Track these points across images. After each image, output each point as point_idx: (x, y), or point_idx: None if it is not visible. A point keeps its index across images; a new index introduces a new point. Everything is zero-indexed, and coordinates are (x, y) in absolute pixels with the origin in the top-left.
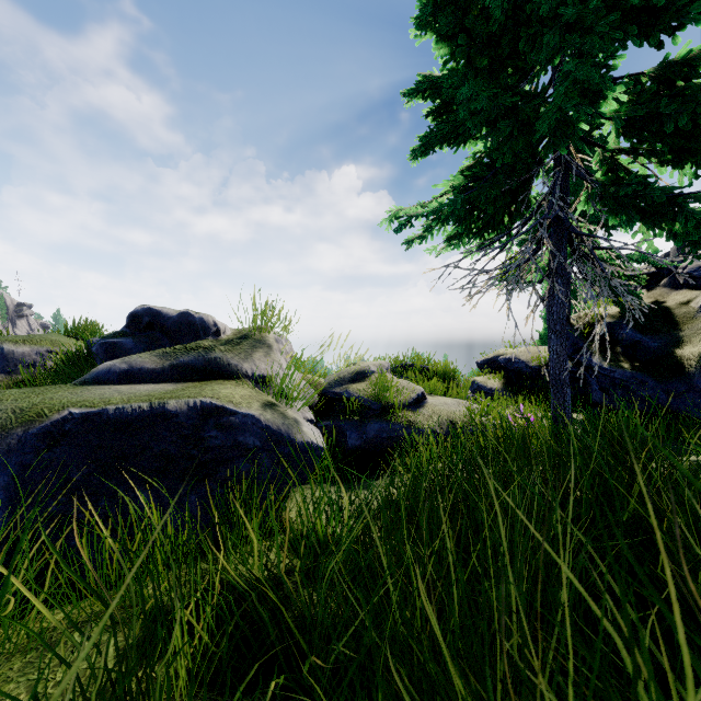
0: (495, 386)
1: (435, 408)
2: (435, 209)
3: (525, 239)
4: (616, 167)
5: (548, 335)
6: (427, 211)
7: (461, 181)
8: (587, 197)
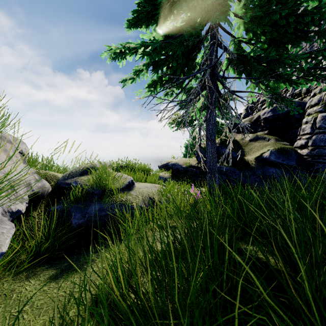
0: (168, 177)
1: (140, 190)
2: (141, 42)
3: (182, 104)
4: (239, 50)
5: (206, 143)
6: (135, 47)
7: (158, 37)
8: (226, 63)
